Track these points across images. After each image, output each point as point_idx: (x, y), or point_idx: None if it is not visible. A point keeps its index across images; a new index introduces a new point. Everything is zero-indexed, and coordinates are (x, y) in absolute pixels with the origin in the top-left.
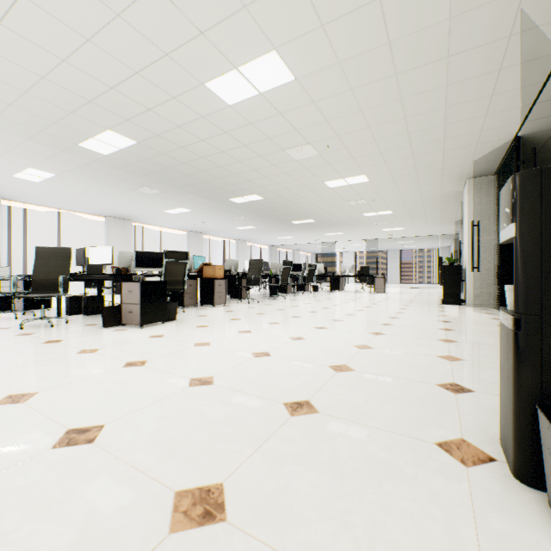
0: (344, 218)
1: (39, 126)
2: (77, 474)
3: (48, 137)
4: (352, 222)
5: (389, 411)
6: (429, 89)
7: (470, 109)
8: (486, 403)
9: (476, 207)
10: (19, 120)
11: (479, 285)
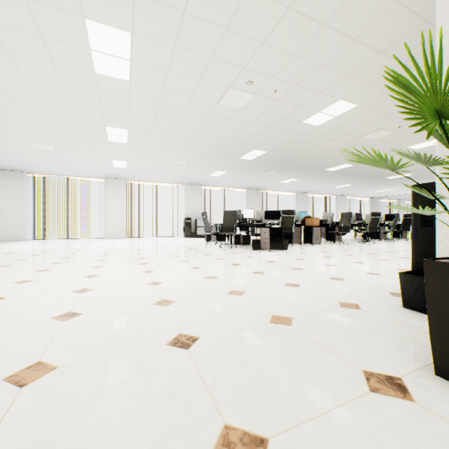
0: None
1: (225, 155)
2: (261, 277)
3: (227, 158)
4: None
5: (379, 285)
6: None
7: None
8: None
9: None
10: (218, 154)
11: None
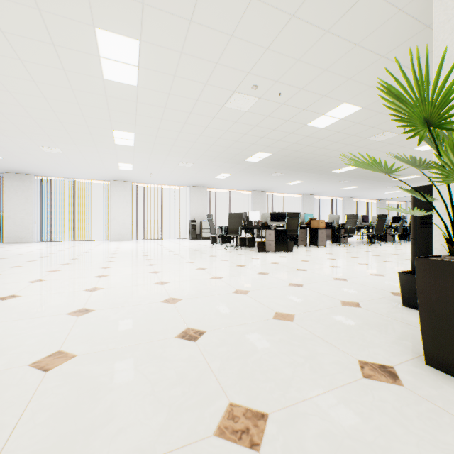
0: None
1: (230, 157)
2: (265, 278)
3: (233, 160)
4: None
5: (381, 285)
6: None
7: None
8: None
9: None
10: (223, 157)
11: None
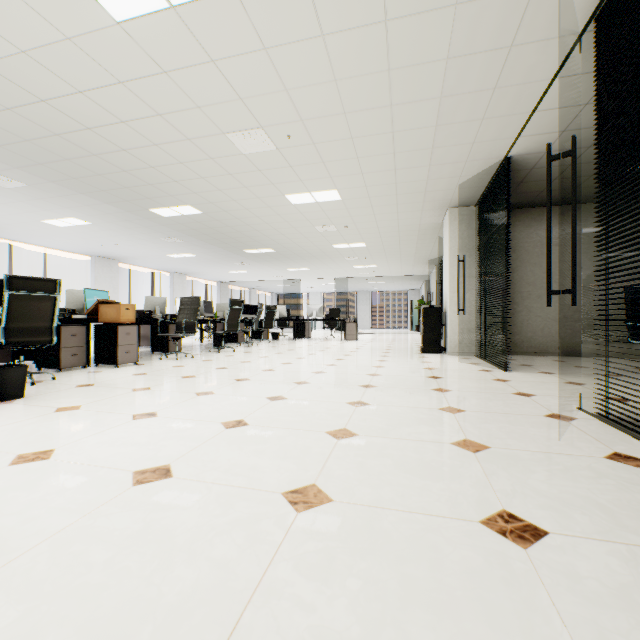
0: (311, 249)
1: None
2: None
3: None
4: (320, 255)
5: None
6: (425, 60)
7: (468, 106)
8: (590, 571)
9: (458, 242)
10: None
11: (461, 330)
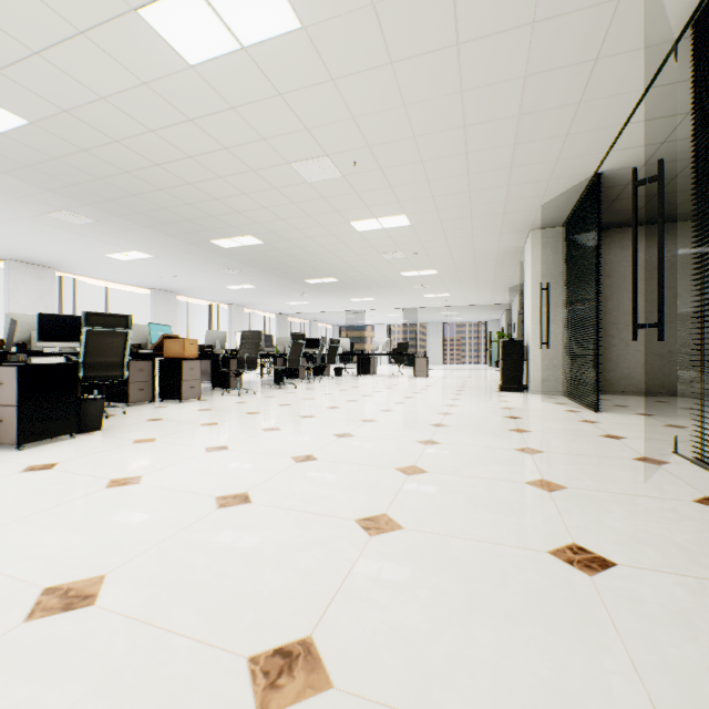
0: (377, 277)
1: None
2: None
3: None
4: (387, 284)
5: (488, 656)
6: (501, 79)
7: (549, 123)
8: (652, 597)
9: (541, 267)
10: None
11: (545, 366)
